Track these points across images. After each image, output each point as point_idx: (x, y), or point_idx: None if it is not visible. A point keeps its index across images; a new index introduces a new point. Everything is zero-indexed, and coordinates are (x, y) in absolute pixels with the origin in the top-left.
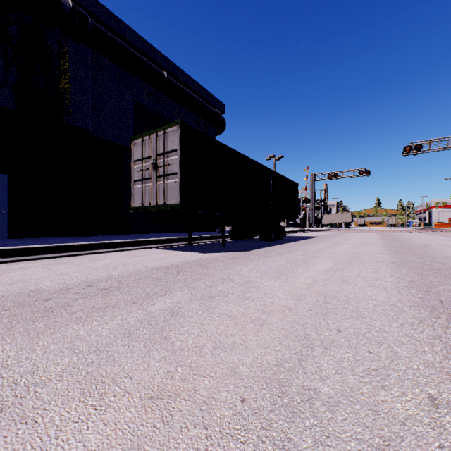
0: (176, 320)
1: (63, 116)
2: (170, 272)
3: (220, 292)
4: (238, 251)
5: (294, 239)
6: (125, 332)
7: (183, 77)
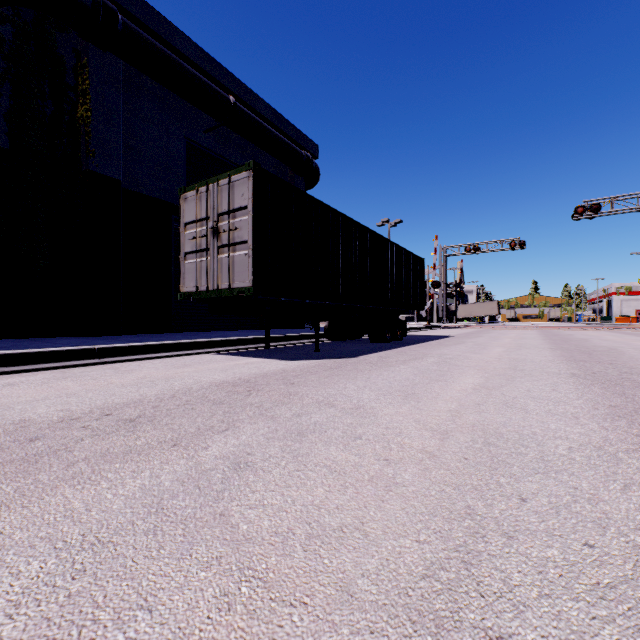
0: (242, 478)
1: (82, 159)
2: (237, 391)
3: (316, 426)
4: (339, 357)
5: (420, 339)
6: (152, 503)
7: (258, 105)
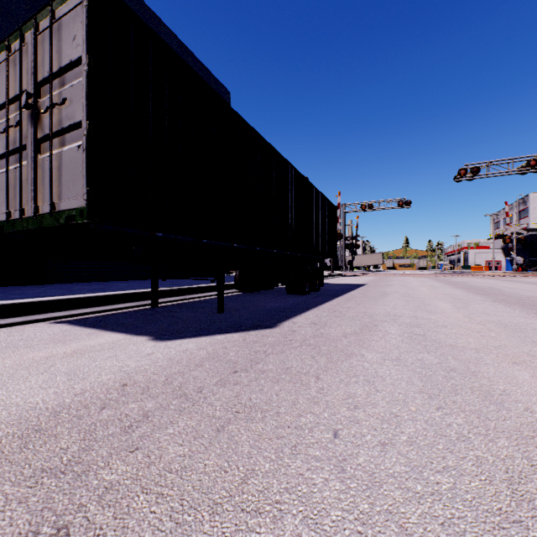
0: None
1: None
2: None
3: None
4: (252, 327)
5: (337, 289)
6: None
7: (162, 32)
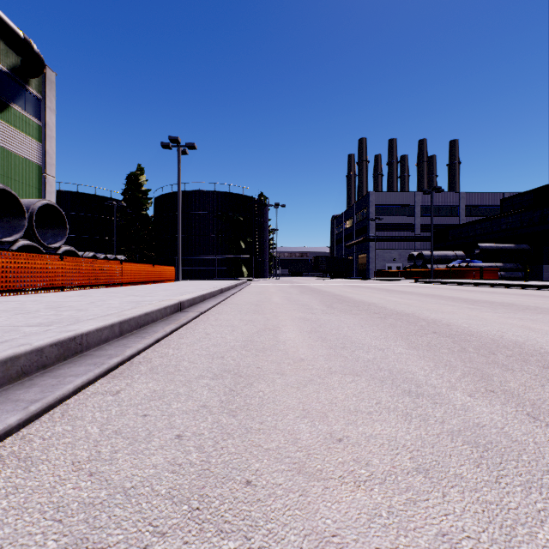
0: None
1: None
2: None
3: None
4: None
5: None
6: None
7: None
